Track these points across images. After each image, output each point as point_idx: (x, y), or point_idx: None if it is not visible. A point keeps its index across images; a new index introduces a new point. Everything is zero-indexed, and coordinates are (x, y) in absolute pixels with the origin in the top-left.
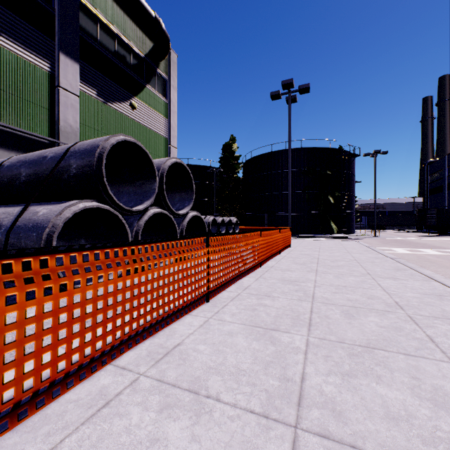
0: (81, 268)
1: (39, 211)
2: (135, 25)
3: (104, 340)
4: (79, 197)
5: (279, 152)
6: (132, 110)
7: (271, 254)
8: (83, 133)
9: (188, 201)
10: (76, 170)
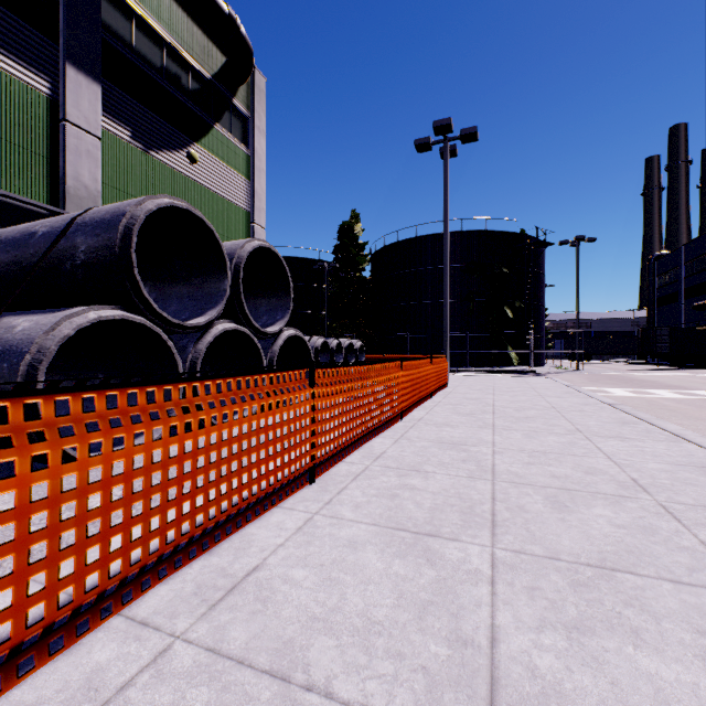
0: (52, 430)
1: (16, 325)
2: (196, 26)
3: (104, 570)
4: (92, 301)
5: (428, 238)
6: (191, 164)
7: (418, 399)
8: (107, 200)
9: (281, 312)
10: (85, 255)
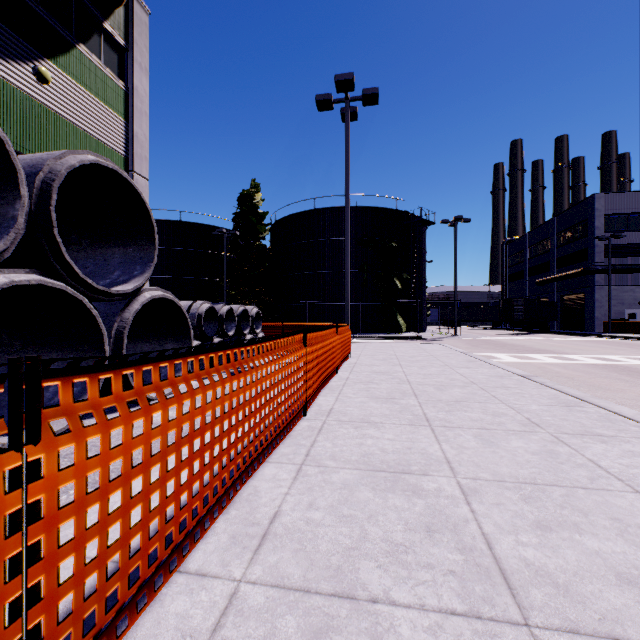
0: None
1: None
2: None
3: None
4: None
5: (326, 211)
6: (40, 84)
7: (324, 379)
8: None
9: (141, 265)
10: None
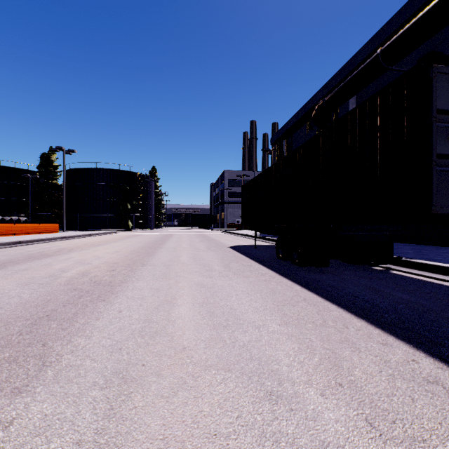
0: None
1: None
2: None
3: None
4: None
5: (91, 169)
6: None
7: (28, 233)
8: None
9: None
10: None
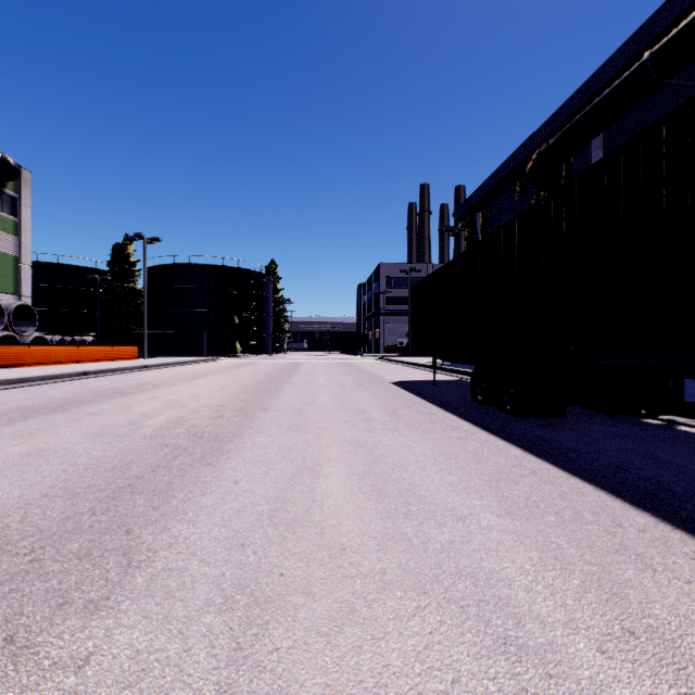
0: None
1: None
2: None
3: None
4: None
5: (183, 266)
6: None
7: (97, 360)
8: None
9: (33, 327)
10: None
